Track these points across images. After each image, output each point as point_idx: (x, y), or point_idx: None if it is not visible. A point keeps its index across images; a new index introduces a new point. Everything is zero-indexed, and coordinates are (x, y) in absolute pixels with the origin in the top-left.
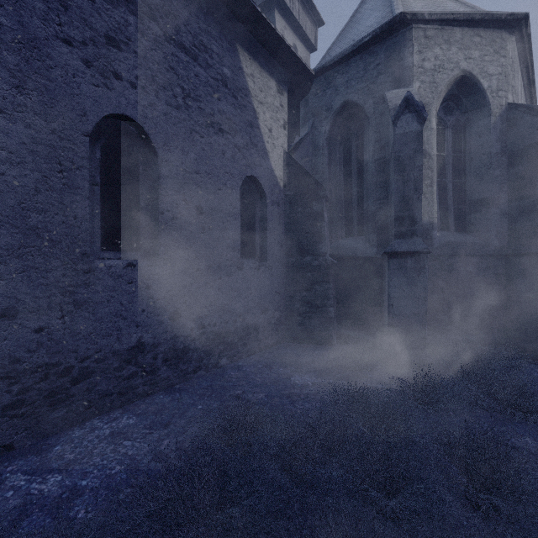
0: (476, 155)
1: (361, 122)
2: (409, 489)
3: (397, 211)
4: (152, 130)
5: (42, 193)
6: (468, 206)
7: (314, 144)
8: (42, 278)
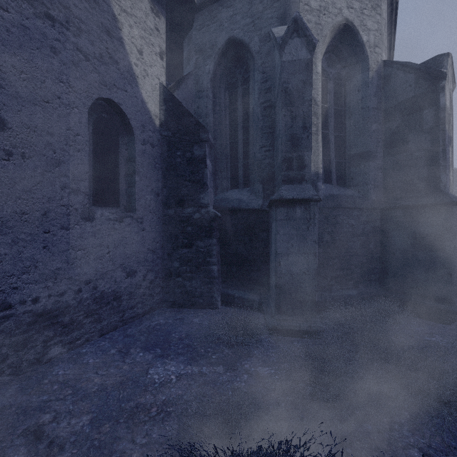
0: (355, 109)
1: (247, 65)
2: None
3: (284, 152)
4: None
5: None
6: (348, 160)
7: (198, 84)
8: None
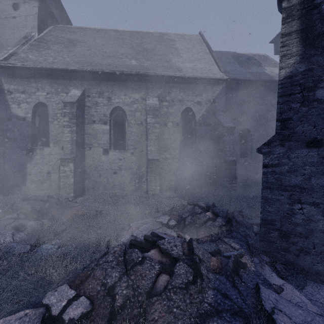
0: None
1: None
2: None
3: None
4: (250, 129)
5: None
6: None
7: None
8: None
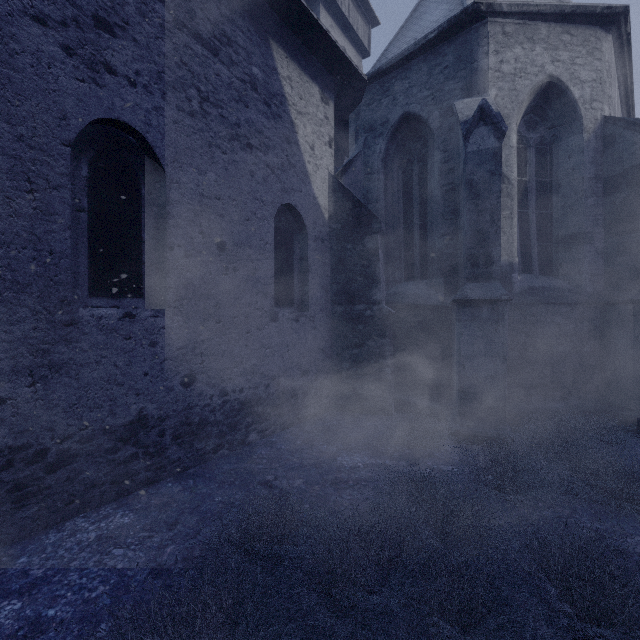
0: (565, 180)
1: (425, 139)
2: (493, 622)
3: (469, 248)
4: (158, 142)
5: (4, 220)
6: (555, 243)
7: (367, 166)
8: (4, 333)
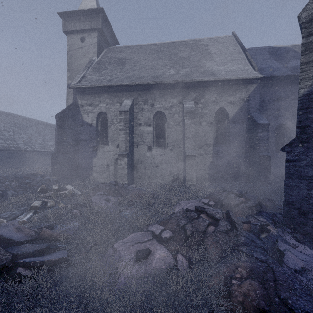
0: None
1: None
2: None
3: None
4: (288, 124)
5: None
6: None
7: None
8: None
